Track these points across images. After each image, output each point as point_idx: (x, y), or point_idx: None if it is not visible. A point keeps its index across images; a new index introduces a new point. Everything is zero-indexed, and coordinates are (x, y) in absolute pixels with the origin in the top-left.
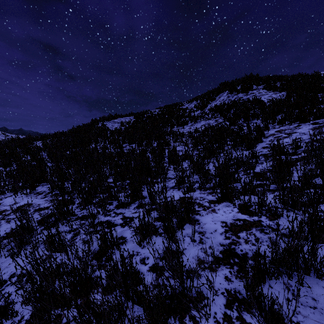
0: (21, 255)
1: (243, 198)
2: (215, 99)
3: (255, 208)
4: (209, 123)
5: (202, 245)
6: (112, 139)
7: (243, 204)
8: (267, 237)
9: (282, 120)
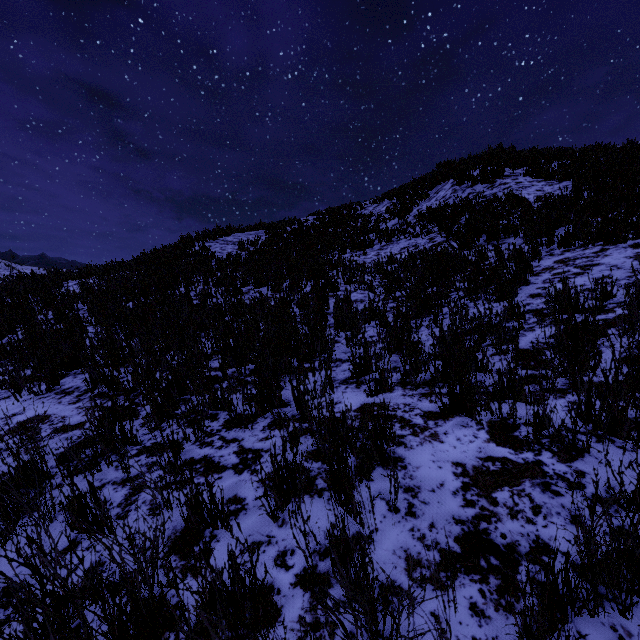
0: (4, 550)
1: (499, 409)
2: (428, 196)
3: (527, 434)
4: (416, 244)
5: (414, 520)
6: (220, 278)
7: (499, 421)
8: (559, 503)
9: (567, 239)
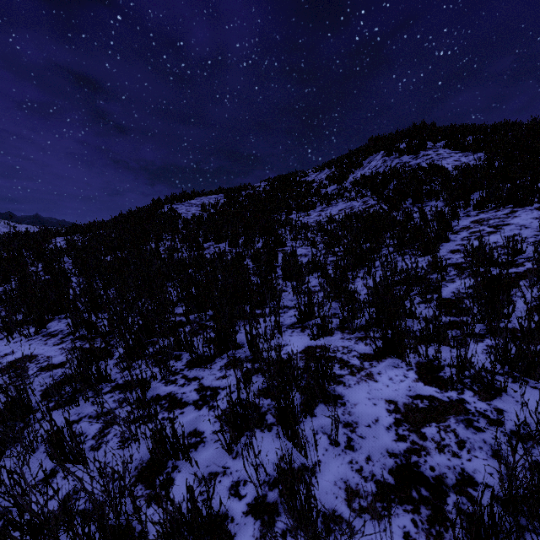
0: None
1: (426, 352)
2: (362, 165)
3: (451, 376)
4: (352, 206)
5: (353, 453)
6: (185, 235)
7: (426, 363)
8: (481, 438)
9: (482, 202)
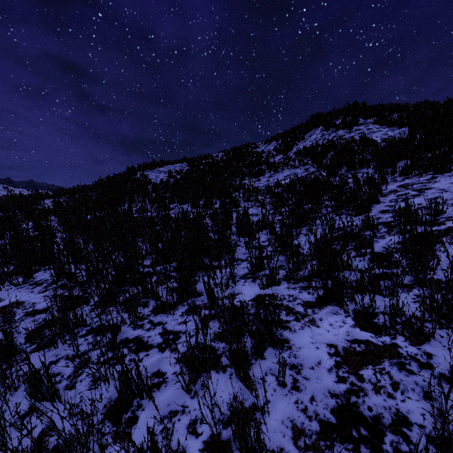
0: None
1: (361, 301)
2: (304, 138)
3: (385, 322)
4: (296, 173)
5: (298, 394)
6: (154, 198)
7: (361, 310)
8: (413, 380)
9: (407, 170)
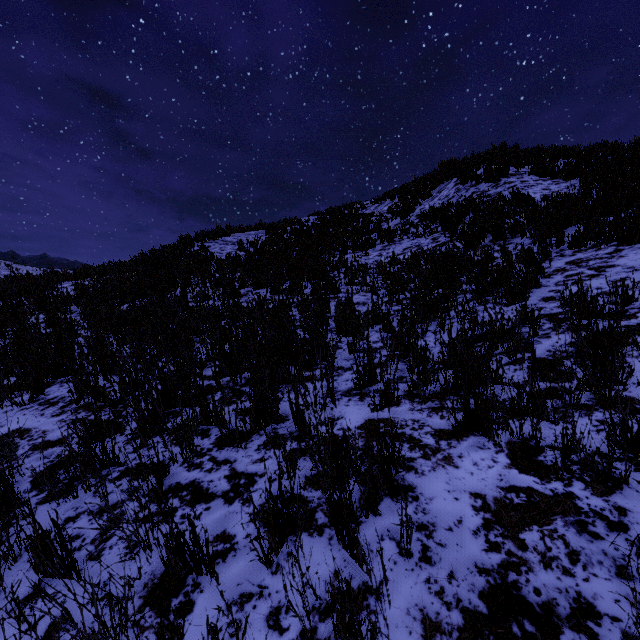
0: None
1: (519, 429)
2: (430, 195)
3: (556, 462)
4: (419, 244)
5: (430, 568)
6: (218, 279)
7: (520, 443)
8: (600, 548)
9: (579, 239)
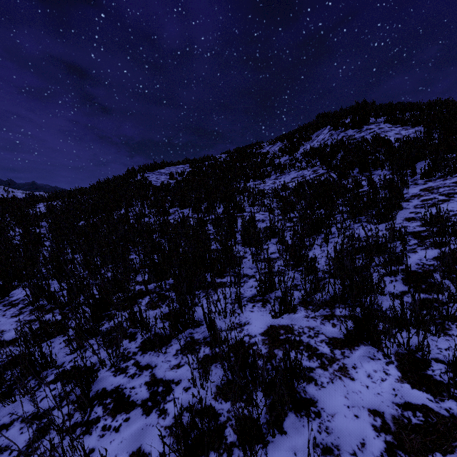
0: None
1: (406, 342)
2: (310, 138)
3: (449, 382)
4: (303, 175)
5: None
6: (153, 201)
7: (407, 354)
8: None
9: (429, 171)
